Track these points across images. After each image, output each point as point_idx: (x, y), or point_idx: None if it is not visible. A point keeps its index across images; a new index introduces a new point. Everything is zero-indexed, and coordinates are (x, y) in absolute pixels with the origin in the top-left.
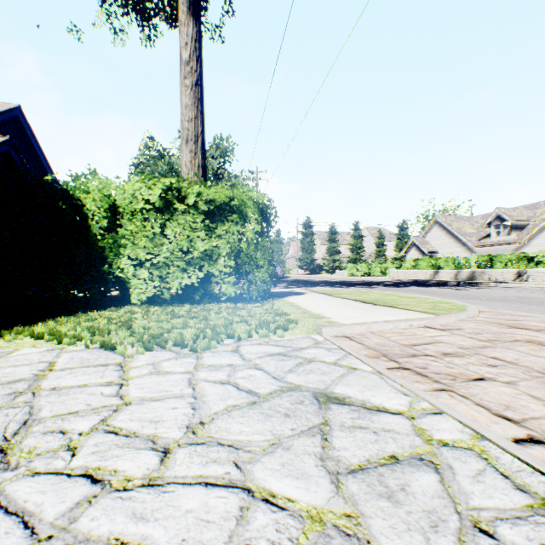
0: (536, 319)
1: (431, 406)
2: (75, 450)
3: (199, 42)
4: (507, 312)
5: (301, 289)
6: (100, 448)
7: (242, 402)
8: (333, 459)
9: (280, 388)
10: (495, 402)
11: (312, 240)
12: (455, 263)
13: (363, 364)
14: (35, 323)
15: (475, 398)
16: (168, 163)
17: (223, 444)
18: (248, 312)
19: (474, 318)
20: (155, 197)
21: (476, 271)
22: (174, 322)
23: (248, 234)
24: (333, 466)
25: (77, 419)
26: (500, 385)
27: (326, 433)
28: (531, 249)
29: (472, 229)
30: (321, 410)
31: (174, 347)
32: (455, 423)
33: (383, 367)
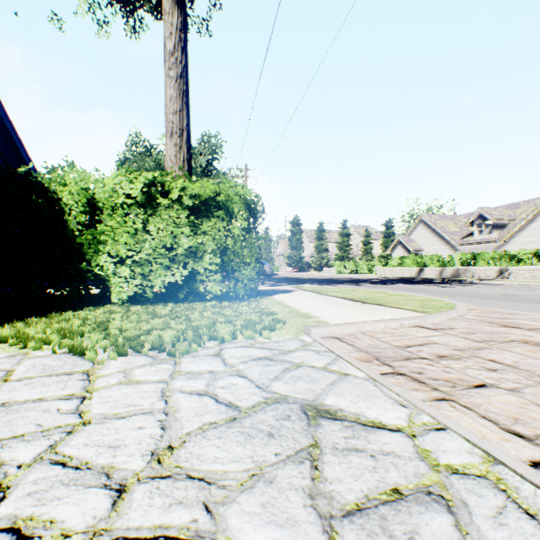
0: (525, 317)
1: (432, 420)
2: (7, 490)
3: (184, 32)
4: (495, 310)
5: (290, 287)
6: (40, 487)
7: (220, 418)
8: (325, 496)
9: (264, 400)
10: (502, 414)
11: (300, 238)
12: (439, 261)
13: (354, 369)
14: (1, 324)
15: (480, 410)
16: (155, 159)
17: (193, 477)
18: (233, 312)
19: (465, 317)
20: (136, 191)
21: (460, 268)
22: (155, 322)
23: (234, 230)
24: (325, 506)
25: (20, 445)
26: (504, 393)
27: (316, 459)
28: (512, 248)
29: (455, 228)
30: (310, 428)
31: (151, 350)
32: (462, 442)
33: (377, 372)
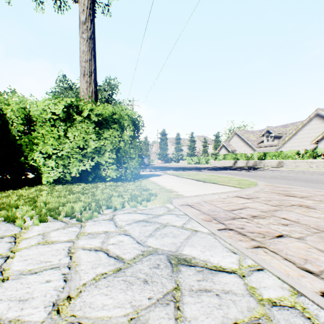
0: (297, 190)
1: (254, 263)
2: None
3: (92, 10)
4: (279, 186)
5: (160, 172)
6: None
7: (109, 269)
8: None
9: (142, 253)
10: (296, 256)
11: (166, 143)
12: (246, 157)
13: (201, 227)
14: None
15: (282, 254)
16: (75, 92)
17: None
18: (124, 189)
19: (264, 190)
20: (59, 110)
21: (257, 161)
22: (70, 197)
23: (125, 137)
24: None
25: None
26: (295, 240)
27: (178, 301)
28: (284, 149)
29: (254, 138)
30: (173, 274)
31: (65, 217)
32: (275, 279)
33: (215, 228)
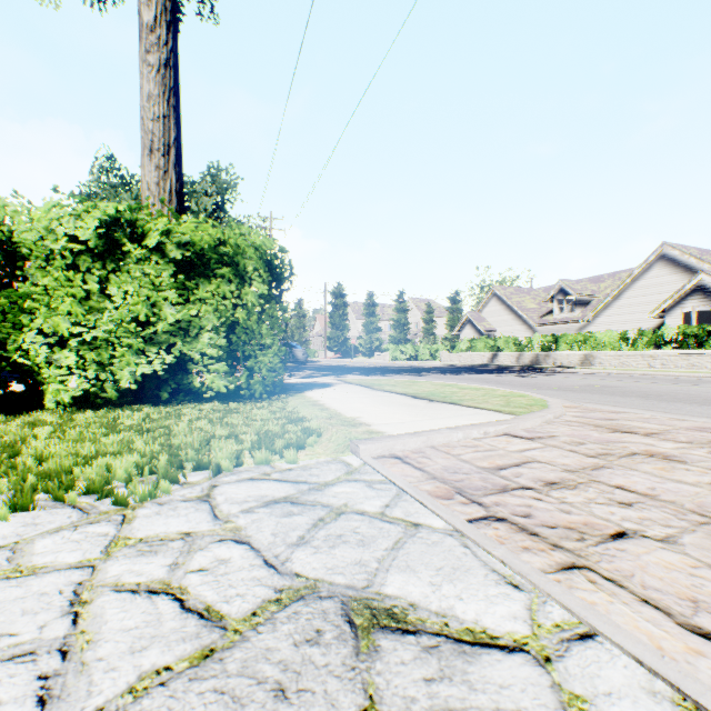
0: (634, 417)
1: (569, 616)
2: None
3: None
4: (594, 408)
5: (330, 379)
6: None
7: (180, 655)
8: None
9: (276, 595)
10: (670, 591)
11: (344, 313)
12: (516, 344)
13: (429, 514)
14: None
15: (635, 585)
16: (137, 196)
17: None
18: (244, 419)
19: (563, 419)
20: (87, 231)
21: (540, 354)
22: (109, 441)
23: (248, 298)
24: None
25: None
26: (657, 547)
27: None
28: (596, 329)
29: (533, 304)
30: (360, 662)
31: (85, 495)
32: (630, 666)
33: (463, 518)
